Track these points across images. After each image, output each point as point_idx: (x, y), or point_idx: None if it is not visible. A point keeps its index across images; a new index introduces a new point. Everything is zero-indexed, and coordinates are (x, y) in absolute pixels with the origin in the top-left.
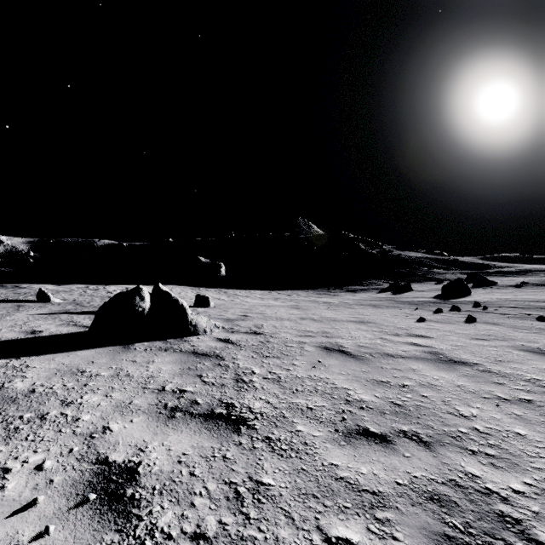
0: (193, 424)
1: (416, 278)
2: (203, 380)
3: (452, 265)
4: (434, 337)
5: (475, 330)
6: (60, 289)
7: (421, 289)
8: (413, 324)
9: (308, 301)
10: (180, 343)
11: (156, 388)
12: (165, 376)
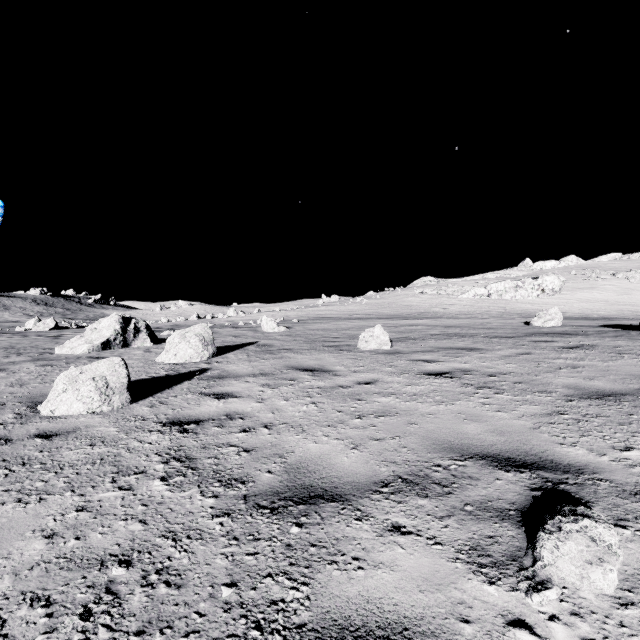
0: None
1: None
2: None
3: None
4: None
5: None
6: None
7: None
8: None
9: None
10: None
11: None
12: None
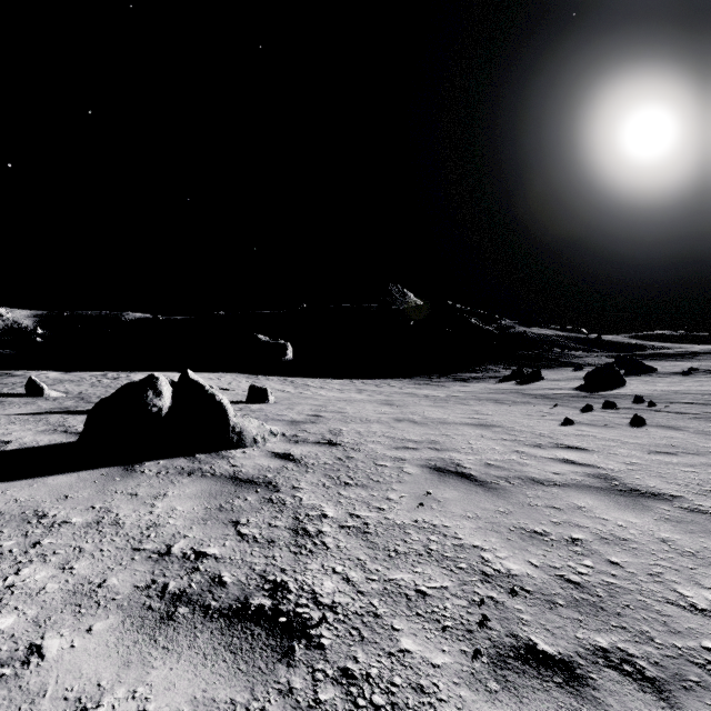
0: (205, 636)
1: (547, 362)
2: (240, 531)
3: (594, 345)
4: (594, 450)
5: (650, 438)
6: (65, 377)
7: (555, 378)
8: (557, 429)
9: (404, 393)
10: (215, 461)
11: (155, 550)
12: (177, 524)
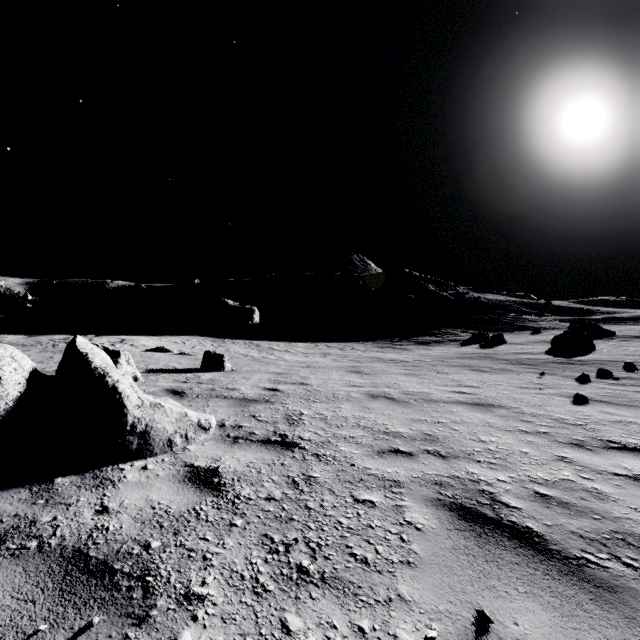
0: None
1: (504, 326)
2: None
3: (545, 310)
4: None
5: None
6: (20, 341)
7: (516, 342)
8: (577, 411)
9: (369, 358)
10: (77, 497)
11: None
12: None
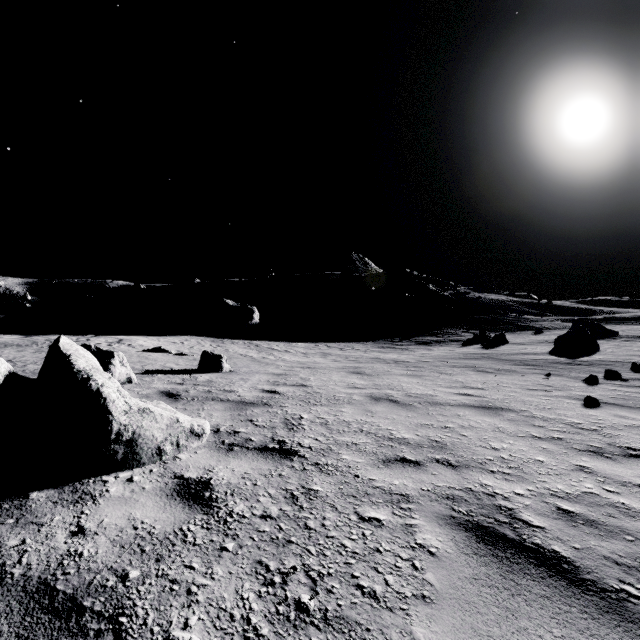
0: None
1: (505, 326)
2: None
3: (546, 310)
4: None
5: None
6: (15, 341)
7: (518, 342)
8: (589, 415)
9: (370, 358)
10: (52, 515)
11: None
12: None
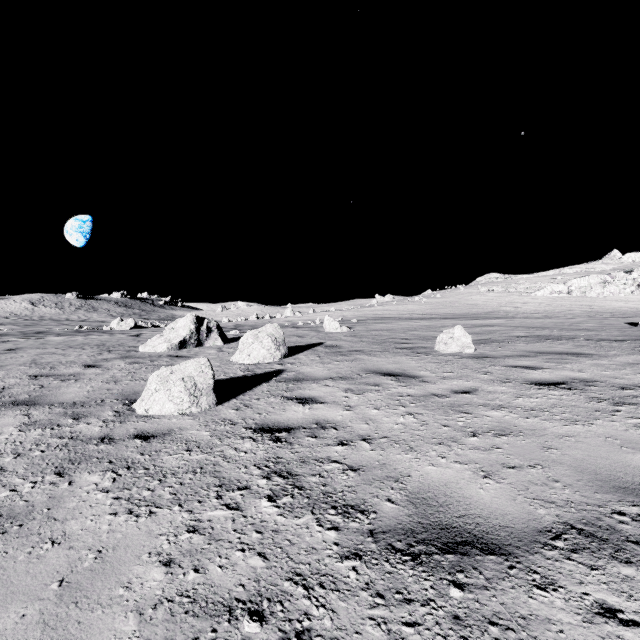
0: None
1: None
2: None
3: None
4: None
5: None
6: None
7: None
8: None
9: None
10: None
11: None
12: None
